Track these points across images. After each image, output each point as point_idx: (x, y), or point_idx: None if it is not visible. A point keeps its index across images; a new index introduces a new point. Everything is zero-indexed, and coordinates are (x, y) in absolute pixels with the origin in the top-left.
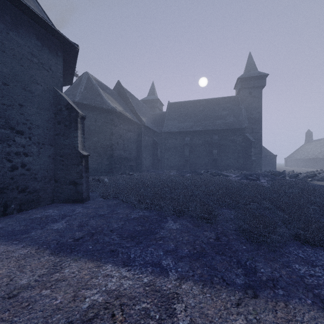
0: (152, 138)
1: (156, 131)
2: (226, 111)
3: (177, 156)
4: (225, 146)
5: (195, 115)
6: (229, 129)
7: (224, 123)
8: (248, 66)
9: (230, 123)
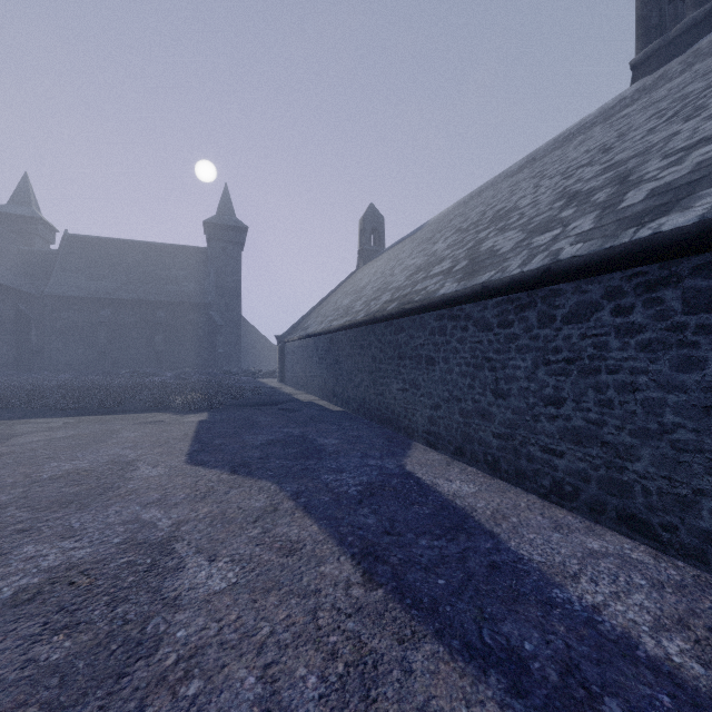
0: (14, 306)
1: (26, 292)
2: (184, 271)
3: (83, 345)
4: (179, 330)
5: (126, 269)
6: (185, 302)
7: (178, 291)
8: (222, 205)
9: (188, 293)
